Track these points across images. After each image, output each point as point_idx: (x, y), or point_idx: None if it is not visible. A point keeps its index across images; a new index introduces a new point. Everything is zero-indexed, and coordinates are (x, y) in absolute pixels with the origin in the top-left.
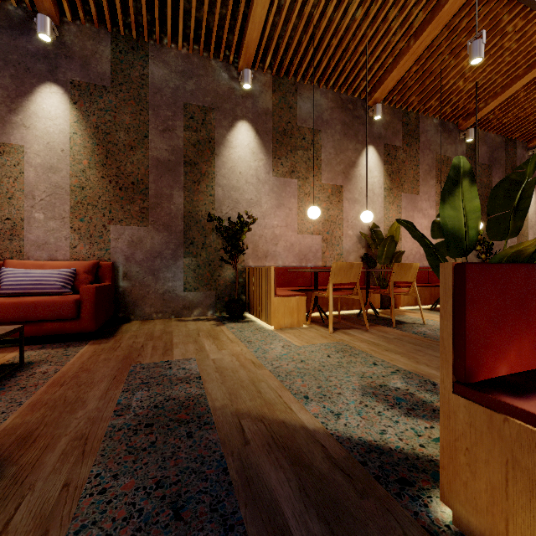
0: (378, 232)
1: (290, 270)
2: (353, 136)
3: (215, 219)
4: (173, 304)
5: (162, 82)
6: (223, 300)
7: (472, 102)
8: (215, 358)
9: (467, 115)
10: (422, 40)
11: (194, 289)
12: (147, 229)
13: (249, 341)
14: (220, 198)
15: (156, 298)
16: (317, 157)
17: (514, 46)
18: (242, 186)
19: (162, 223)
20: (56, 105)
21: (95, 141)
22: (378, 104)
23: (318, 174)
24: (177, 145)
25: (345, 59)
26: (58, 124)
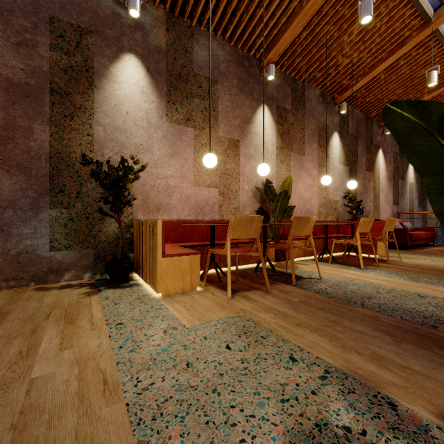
0: (272, 187)
1: (184, 224)
2: (249, 93)
3: (92, 163)
4: (34, 267)
5: None
6: (105, 259)
7: (347, 78)
8: (40, 374)
9: (341, 91)
10: (314, 1)
11: (65, 247)
12: None
13: (120, 323)
14: (101, 140)
15: (5, 261)
16: (214, 108)
17: (384, 27)
18: (129, 128)
19: (15, 163)
20: None
21: None
22: (271, 64)
23: (215, 126)
24: (39, 66)
25: (242, 8)
26: None
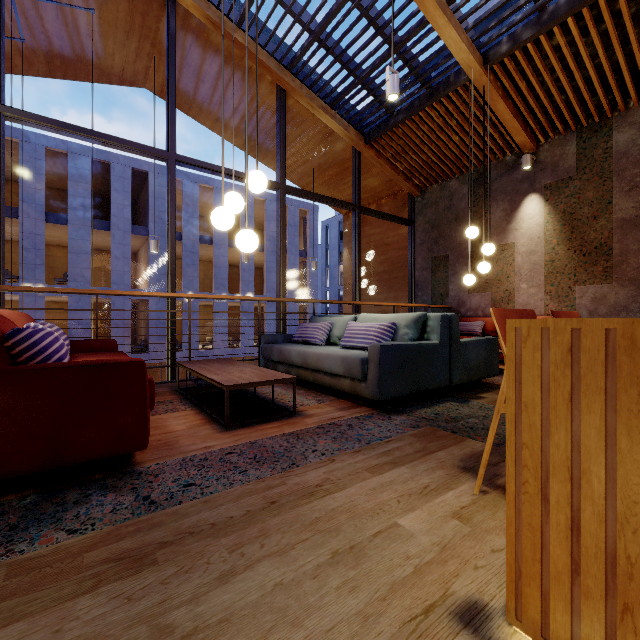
0: None
1: None
2: None
3: None
4: None
5: (627, 145)
6: None
7: None
8: None
9: None
10: None
11: None
12: (611, 285)
13: None
14: None
15: None
16: None
17: None
18: None
19: (627, 278)
20: (534, 207)
21: (562, 223)
22: None
23: None
24: None
25: None
26: (535, 220)
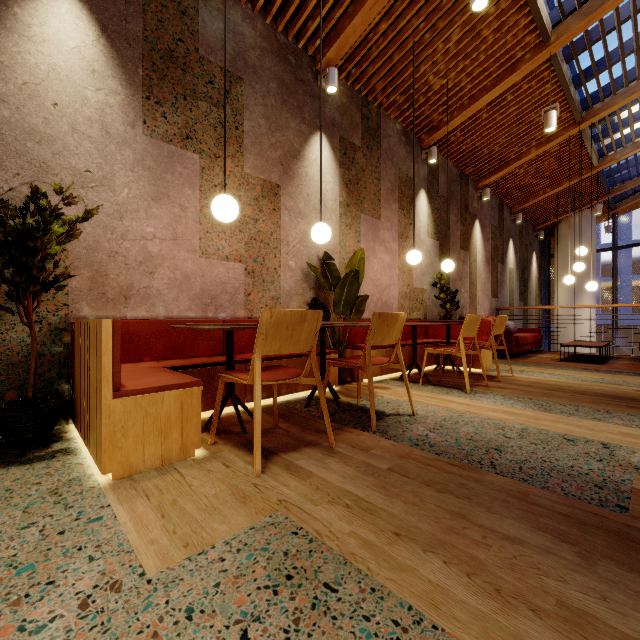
0: (333, 266)
1: (174, 327)
2: (297, 110)
3: None
4: None
5: None
6: None
7: (439, 111)
8: None
9: (431, 129)
10: None
11: None
12: None
13: None
14: None
15: None
16: (237, 124)
17: (492, 39)
18: (61, 136)
19: None
20: None
21: None
22: (333, 67)
23: (239, 155)
24: None
25: None
26: None
